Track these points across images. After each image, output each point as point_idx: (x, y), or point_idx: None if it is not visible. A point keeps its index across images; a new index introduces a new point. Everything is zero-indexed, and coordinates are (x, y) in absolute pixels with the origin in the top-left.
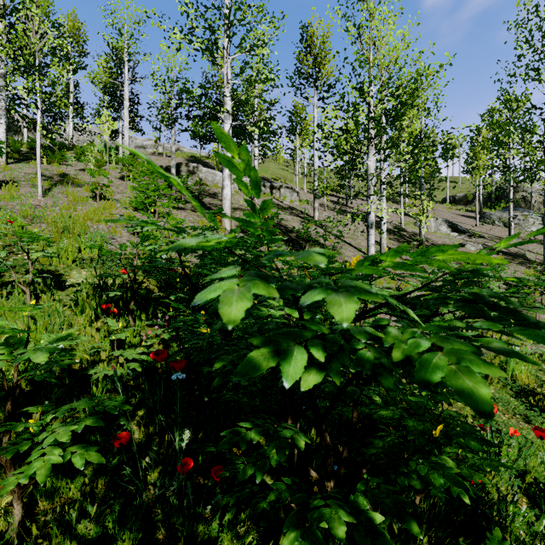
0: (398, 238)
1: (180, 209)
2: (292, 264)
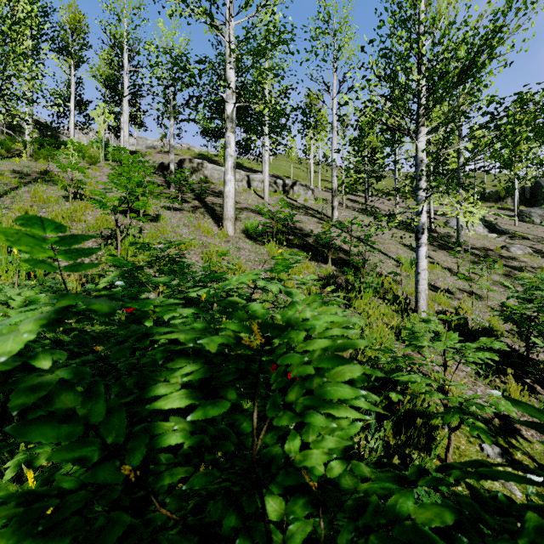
0: (430, 241)
1: (176, 209)
2: None
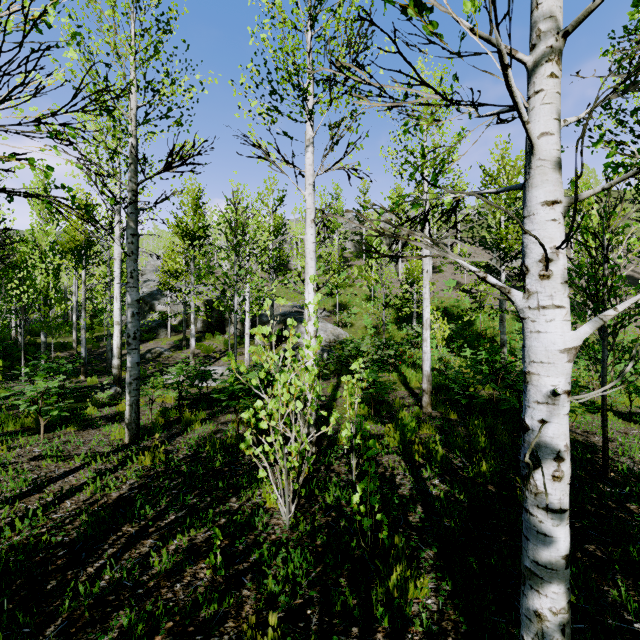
0: None
1: None
2: None
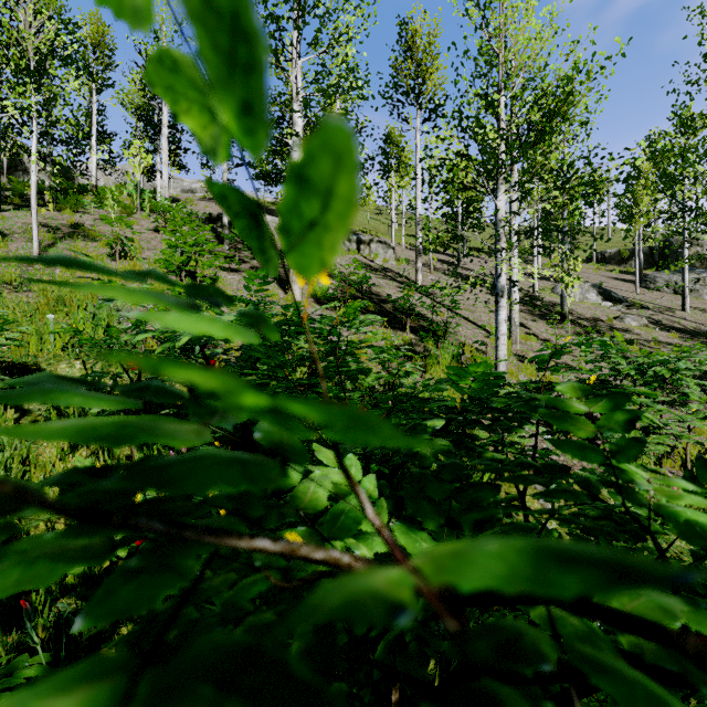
0: (531, 310)
1: (234, 271)
2: (390, 354)
